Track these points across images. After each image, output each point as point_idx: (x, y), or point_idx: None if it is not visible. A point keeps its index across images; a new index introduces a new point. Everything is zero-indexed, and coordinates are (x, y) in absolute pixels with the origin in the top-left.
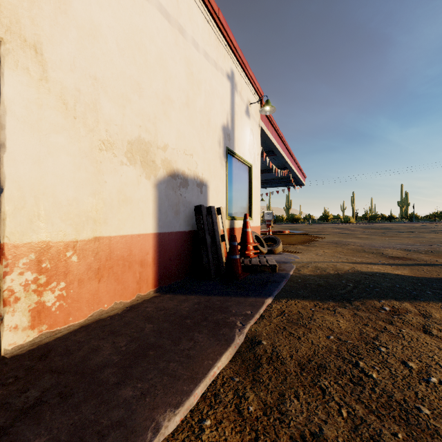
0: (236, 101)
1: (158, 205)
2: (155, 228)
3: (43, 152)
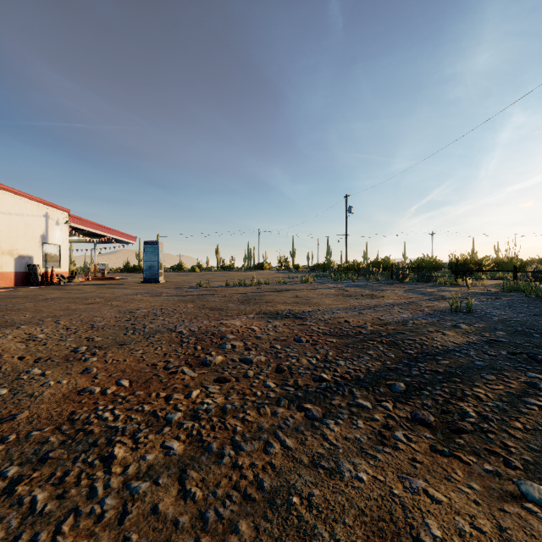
0: (49, 223)
1: (15, 265)
2: (14, 270)
3: None
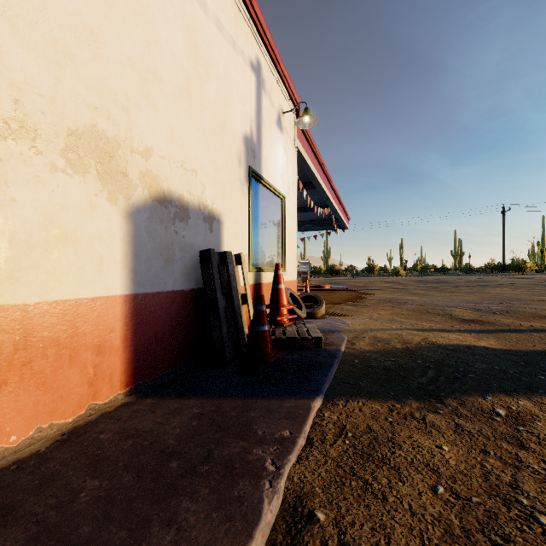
0: (264, 105)
1: (133, 248)
2: (126, 286)
3: None
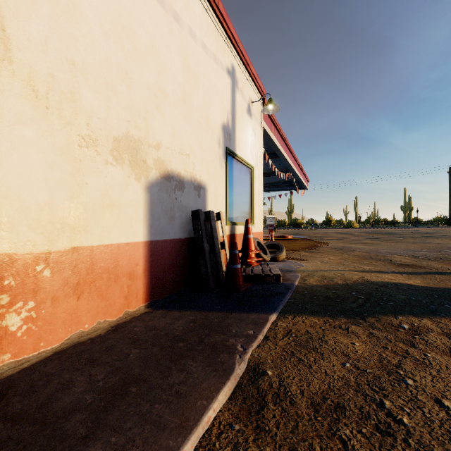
0: (237, 99)
1: (150, 210)
2: (146, 235)
3: (5, 147)
